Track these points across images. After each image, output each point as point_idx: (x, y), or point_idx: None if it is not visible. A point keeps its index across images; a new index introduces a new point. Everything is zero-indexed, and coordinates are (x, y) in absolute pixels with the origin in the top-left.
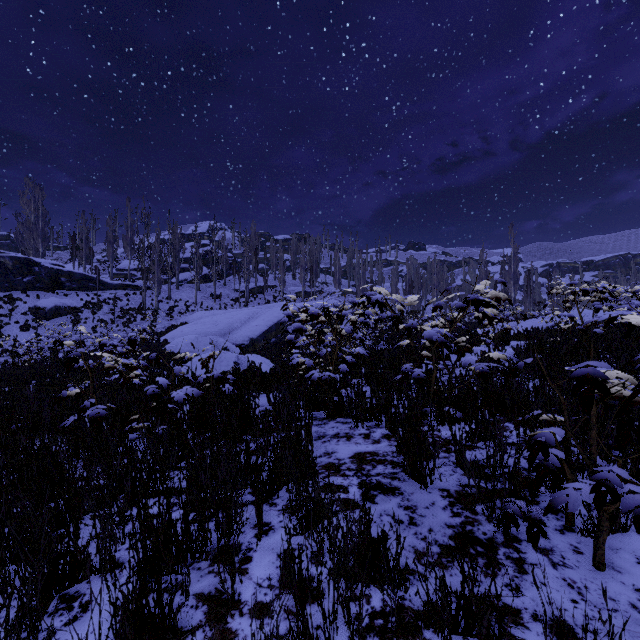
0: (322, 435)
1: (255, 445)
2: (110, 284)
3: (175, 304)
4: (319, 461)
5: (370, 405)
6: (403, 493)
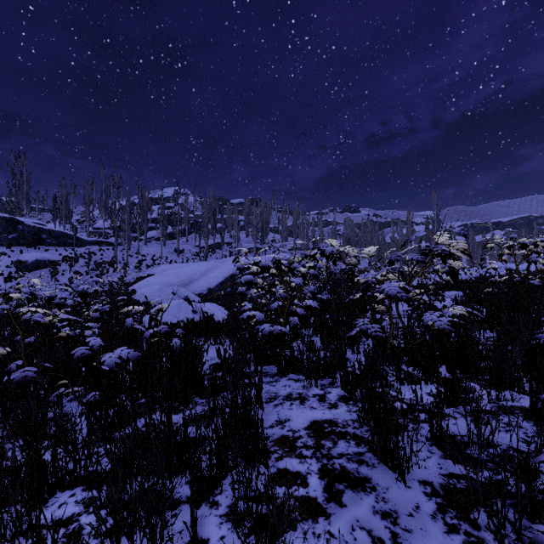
0: (273, 396)
1: (201, 408)
2: (86, 241)
3: (143, 258)
4: (271, 433)
5: (323, 362)
6: (376, 488)
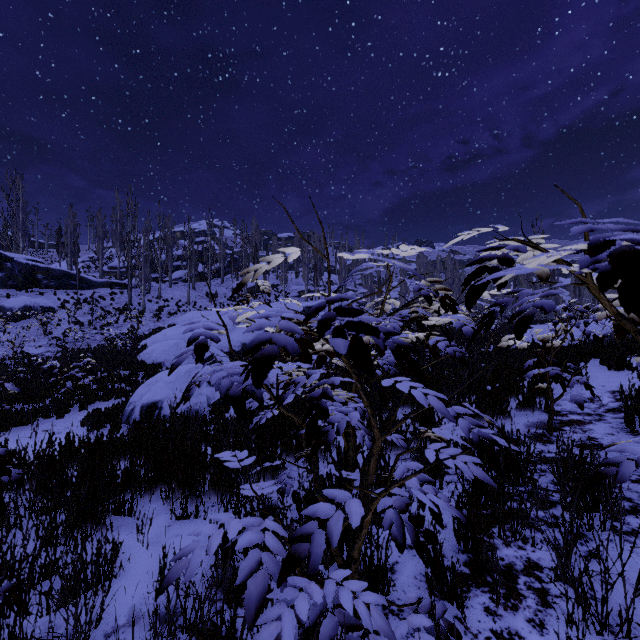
0: None
1: None
2: (94, 282)
3: (165, 304)
4: None
5: None
6: None
